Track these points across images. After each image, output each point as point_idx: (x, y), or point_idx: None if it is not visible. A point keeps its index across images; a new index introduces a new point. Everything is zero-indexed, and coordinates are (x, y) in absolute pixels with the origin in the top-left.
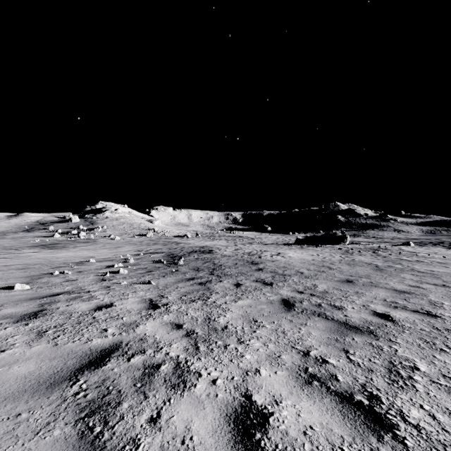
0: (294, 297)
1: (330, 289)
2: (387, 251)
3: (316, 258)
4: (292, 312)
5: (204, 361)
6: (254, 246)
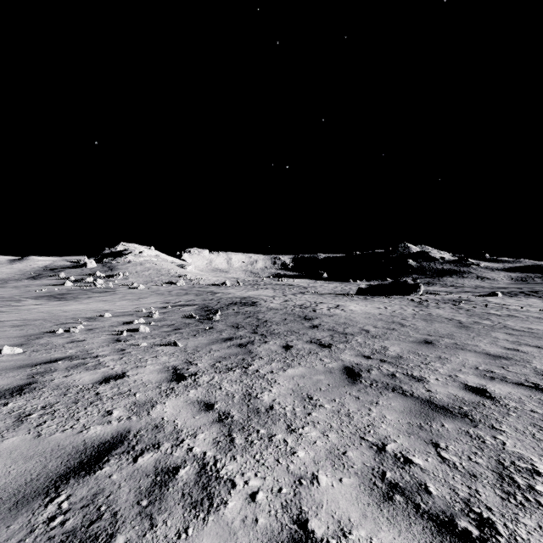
0: (359, 363)
1: (405, 353)
2: (471, 303)
3: (384, 312)
4: (358, 385)
5: (240, 461)
6: (306, 296)
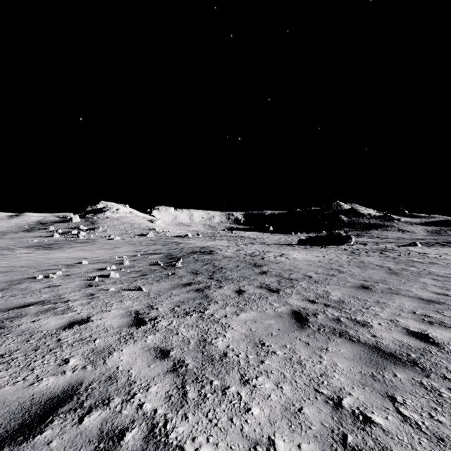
0: (305, 308)
1: (346, 298)
2: (395, 252)
3: (322, 259)
4: (307, 330)
5: (191, 421)
6: (256, 246)
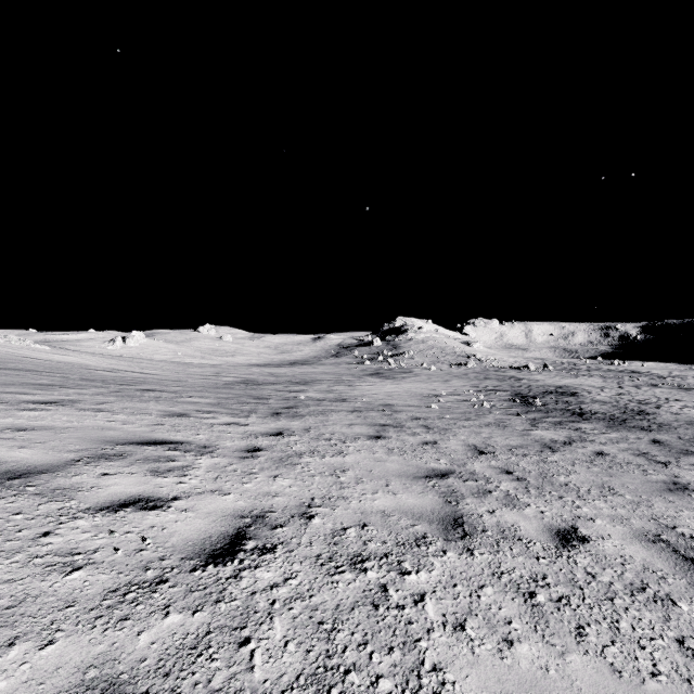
0: (669, 440)
1: None
2: None
3: None
4: (655, 444)
5: (579, 444)
6: (657, 391)
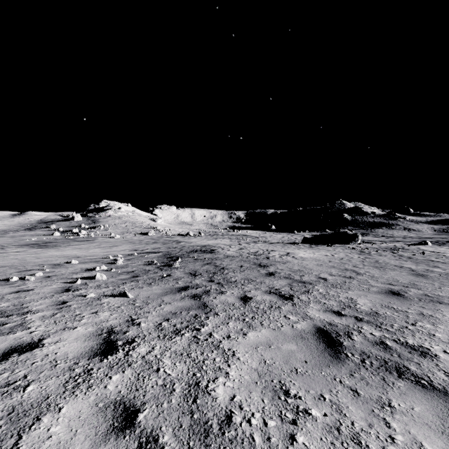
0: (332, 323)
1: (379, 308)
2: (407, 251)
3: (333, 259)
4: (346, 363)
5: None
6: (259, 245)
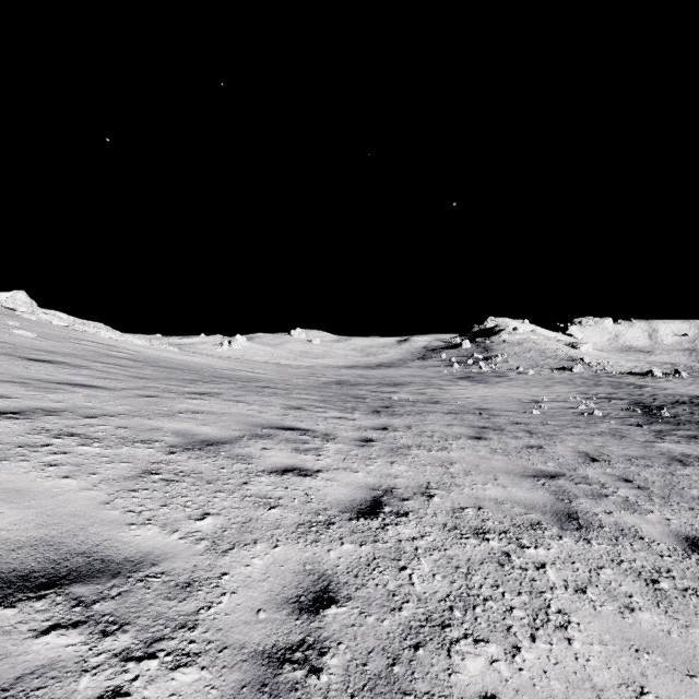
0: None
1: None
2: None
3: None
4: None
5: None
6: None
